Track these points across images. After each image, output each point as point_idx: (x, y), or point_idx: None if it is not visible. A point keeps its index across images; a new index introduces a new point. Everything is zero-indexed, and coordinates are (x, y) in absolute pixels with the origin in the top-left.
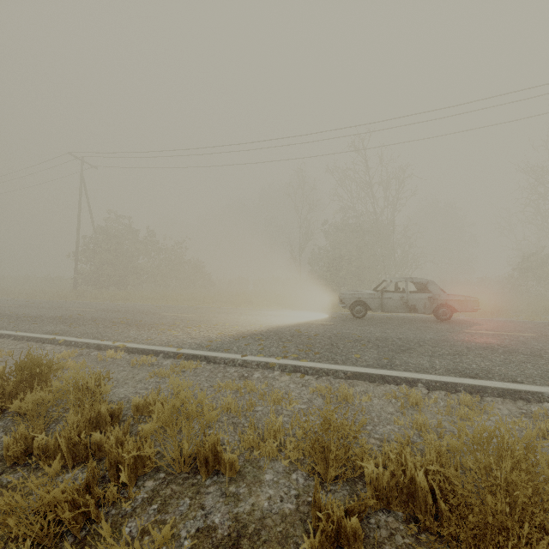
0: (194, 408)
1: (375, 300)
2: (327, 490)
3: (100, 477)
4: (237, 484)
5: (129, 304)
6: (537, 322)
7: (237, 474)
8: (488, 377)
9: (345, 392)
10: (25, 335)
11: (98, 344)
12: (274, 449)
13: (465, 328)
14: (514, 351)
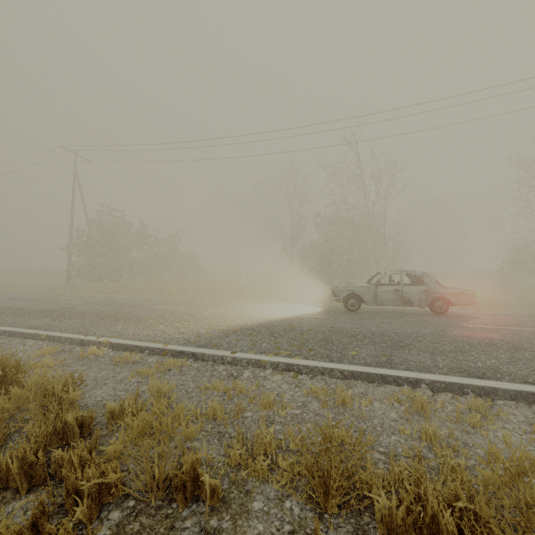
0: (169, 423)
1: (369, 293)
2: (327, 524)
3: (58, 505)
4: (219, 515)
5: (120, 297)
6: (534, 315)
7: (220, 502)
8: (497, 377)
9: (343, 395)
10: (7, 330)
11: (81, 339)
12: (265, 469)
13: (463, 322)
14: (519, 347)
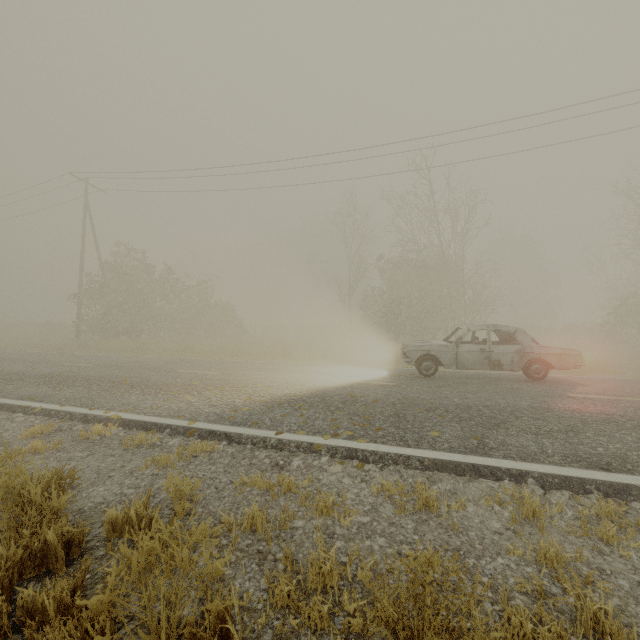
0: (185, 556)
1: (448, 354)
2: None
3: None
4: None
5: (139, 358)
6: None
7: None
8: (626, 468)
9: (425, 495)
10: None
11: (85, 414)
12: (324, 617)
13: (567, 390)
14: None
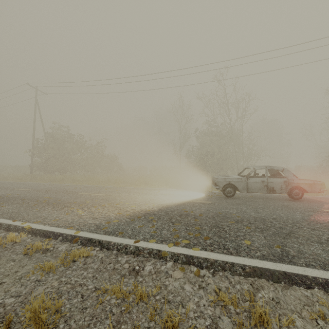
0: None
1: (242, 183)
2: None
3: None
4: None
5: (61, 185)
6: None
7: None
8: None
9: (258, 310)
10: None
11: (9, 224)
12: None
13: (319, 206)
14: None
